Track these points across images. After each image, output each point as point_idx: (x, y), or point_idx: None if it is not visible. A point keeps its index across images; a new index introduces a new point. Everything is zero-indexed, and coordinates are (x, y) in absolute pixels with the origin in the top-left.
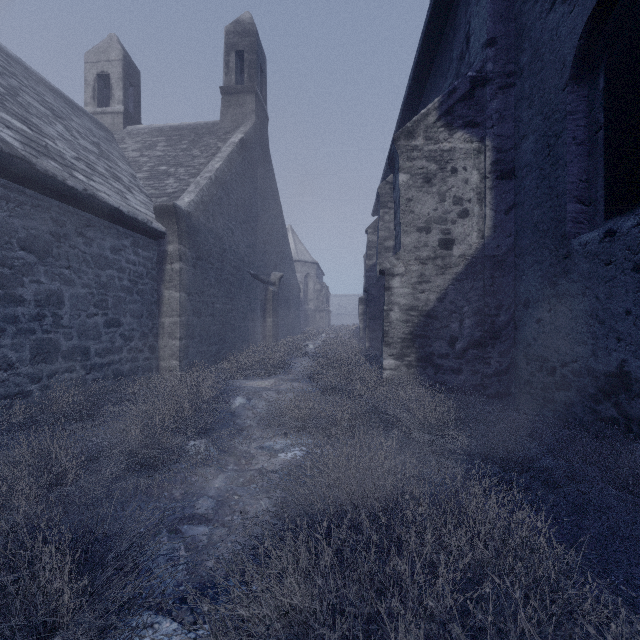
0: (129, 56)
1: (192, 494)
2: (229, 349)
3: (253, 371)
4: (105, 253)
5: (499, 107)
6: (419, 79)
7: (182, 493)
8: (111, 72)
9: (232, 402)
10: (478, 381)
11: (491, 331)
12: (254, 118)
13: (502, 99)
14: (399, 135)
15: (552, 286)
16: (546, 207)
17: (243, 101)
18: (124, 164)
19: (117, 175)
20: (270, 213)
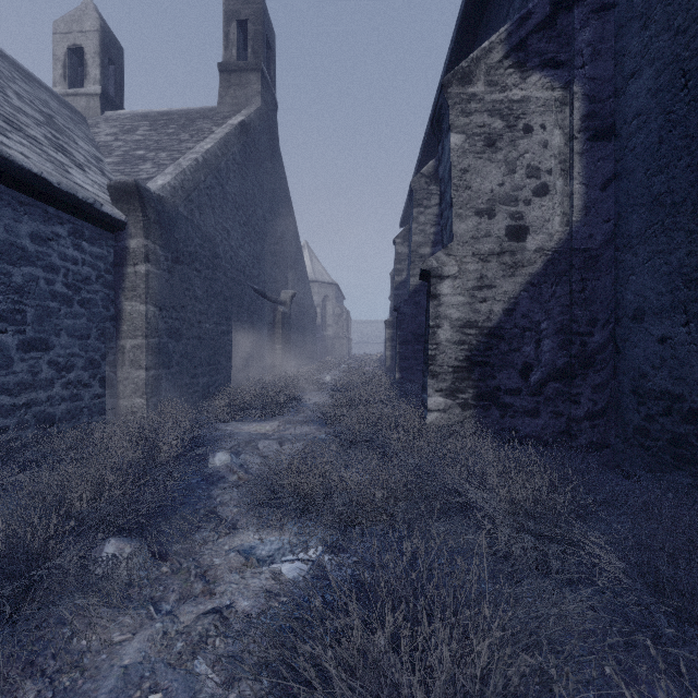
0: (109, 28)
1: (61, 695)
2: (224, 382)
3: (252, 410)
4: (20, 241)
5: (592, 38)
6: (464, 41)
7: (40, 693)
8: (85, 45)
9: (210, 460)
10: (562, 427)
11: (581, 356)
12: (259, 101)
13: (597, 27)
14: (450, 79)
15: (692, 286)
16: (679, 167)
17: (246, 81)
18: (88, 145)
19: (65, 148)
20: (280, 219)
